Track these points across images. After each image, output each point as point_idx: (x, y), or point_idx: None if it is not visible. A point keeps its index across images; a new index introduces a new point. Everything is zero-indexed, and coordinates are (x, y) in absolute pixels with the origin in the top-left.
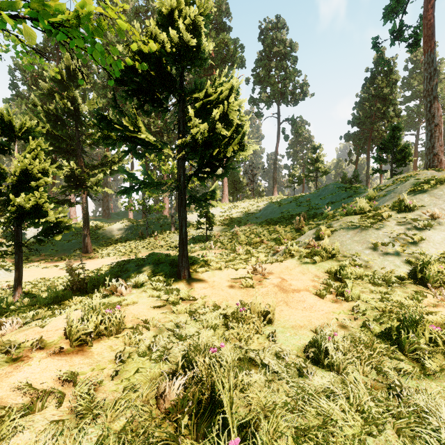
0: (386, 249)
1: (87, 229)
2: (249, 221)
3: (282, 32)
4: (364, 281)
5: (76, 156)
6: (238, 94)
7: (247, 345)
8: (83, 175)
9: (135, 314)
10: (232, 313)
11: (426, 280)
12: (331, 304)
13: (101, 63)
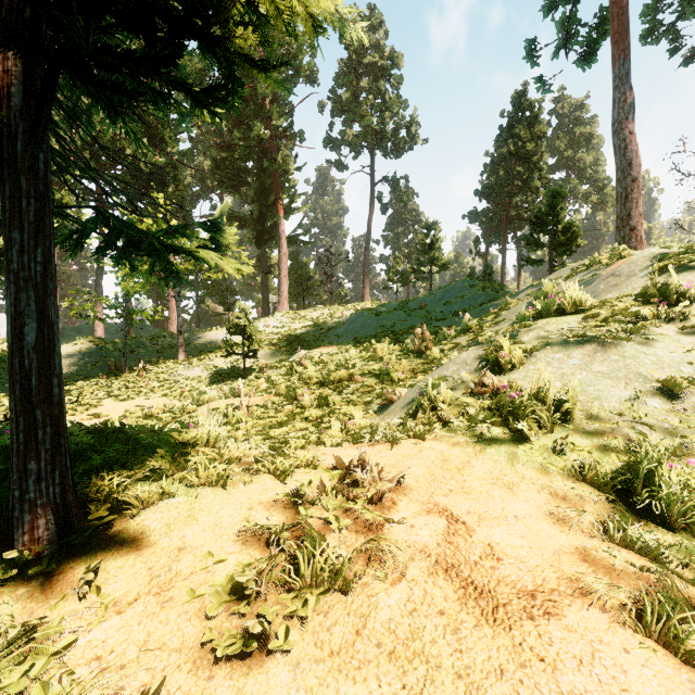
0: None
1: None
2: (324, 342)
3: (379, 32)
4: None
5: None
6: None
7: None
8: None
9: None
10: None
11: None
12: None
13: None
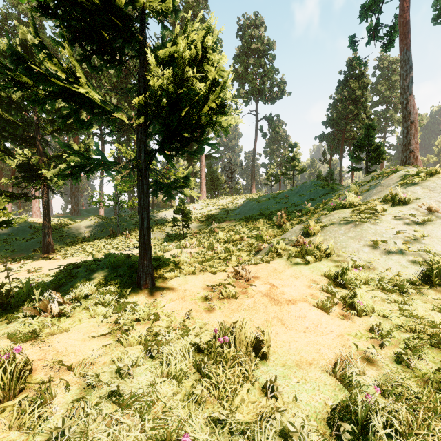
0: (387, 246)
1: (48, 226)
2: (227, 218)
3: (260, 29)
4: (371, 286)
5: (35, 144)
6: (216, 49)
7: (232, 415)
8: (40, 165)
9: (59, 351)
10: (208, 345)
11: None
12: (340, 320)
13: None
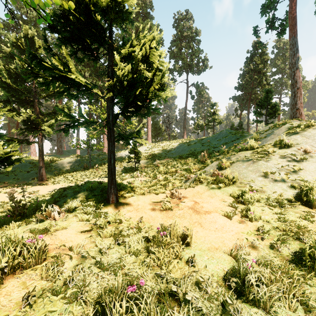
0: (274, 176)
1: (42, 162)
2: (166, 156)
3: (190, 21)
4: (261, 203)
5: (33, 105)
6: (158, 47)
7: (167, 274)
8: (37, 120)
9: (62, 240)
10: (153, 237)
11: (311, 202)
12: (238, 224)
13: (31, 6)
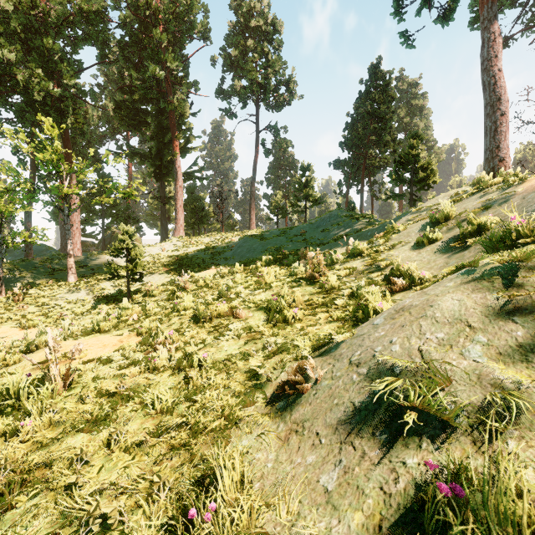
0: None
1: None
2: (214, 264)
3: (263, 1)
4: None
5: None
6: None
7: None
8: None
9: None
10: None
11: None
12: None
13: None
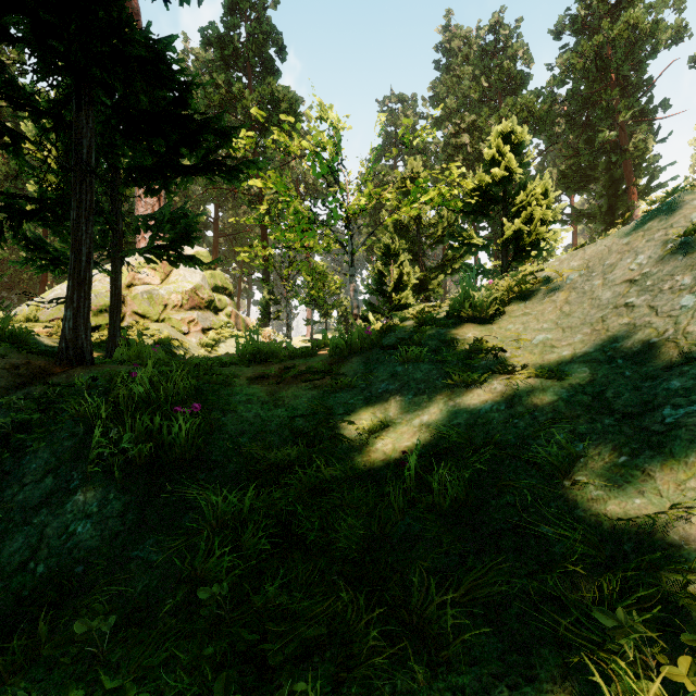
0: None
1: None
2: None
3: None
4: None
5: (418, 260)
6: (548, 192)
7: None
8: (425, 279)
9: None
10: None
11: None
12: None
13: (450, 205)
